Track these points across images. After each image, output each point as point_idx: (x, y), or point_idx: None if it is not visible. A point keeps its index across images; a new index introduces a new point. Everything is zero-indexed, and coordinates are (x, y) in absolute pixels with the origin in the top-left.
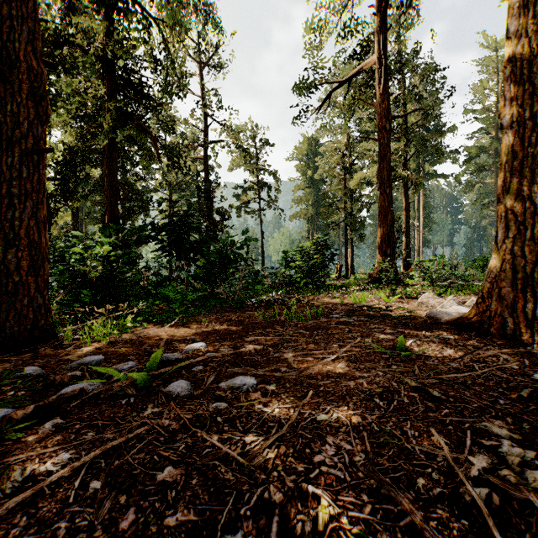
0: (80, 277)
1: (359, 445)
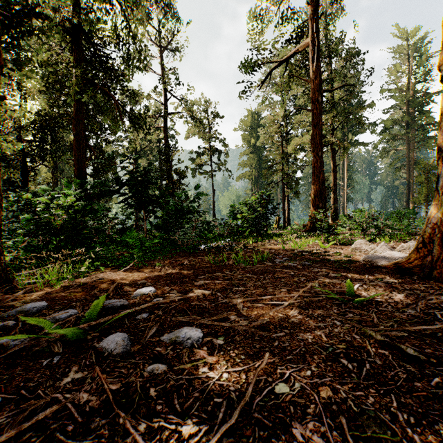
0: (44, 225)
1: None
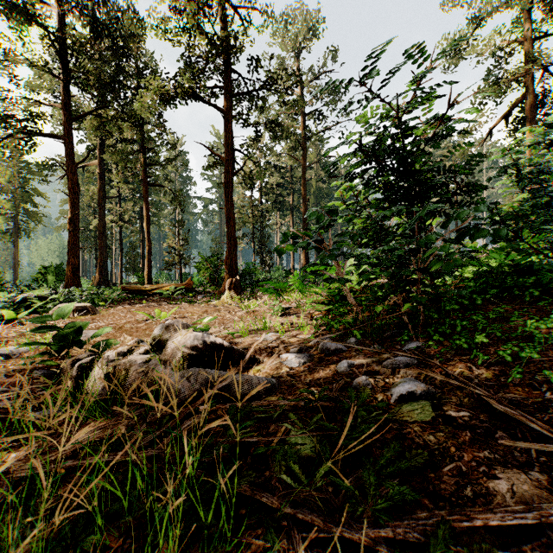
0: None
1: None
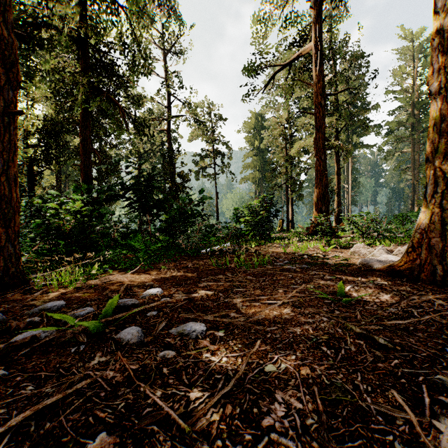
0: (54, 230)
1: (310, 403)
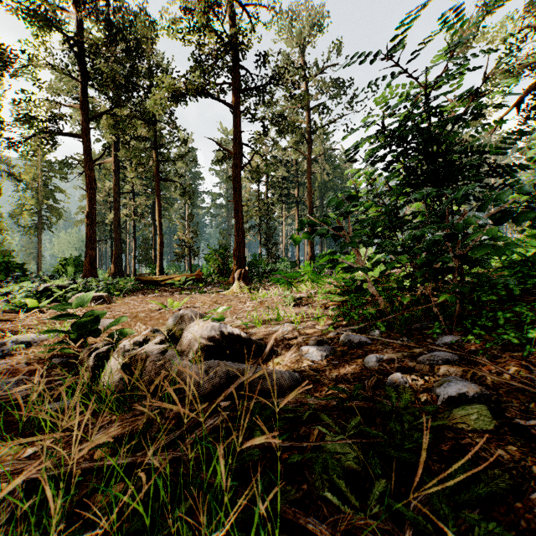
0: None
1: None
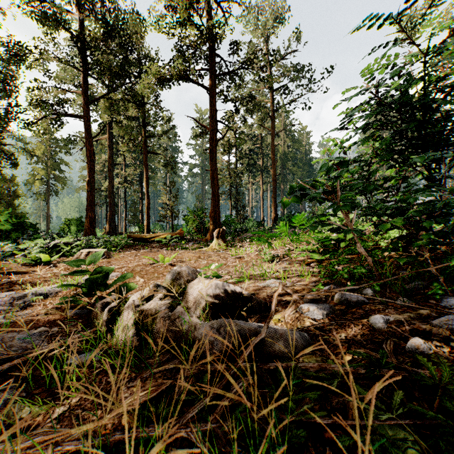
0: None
1: None
